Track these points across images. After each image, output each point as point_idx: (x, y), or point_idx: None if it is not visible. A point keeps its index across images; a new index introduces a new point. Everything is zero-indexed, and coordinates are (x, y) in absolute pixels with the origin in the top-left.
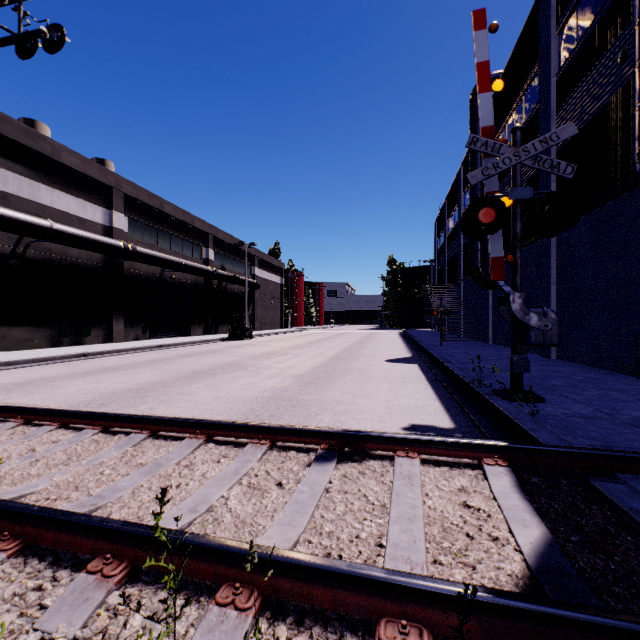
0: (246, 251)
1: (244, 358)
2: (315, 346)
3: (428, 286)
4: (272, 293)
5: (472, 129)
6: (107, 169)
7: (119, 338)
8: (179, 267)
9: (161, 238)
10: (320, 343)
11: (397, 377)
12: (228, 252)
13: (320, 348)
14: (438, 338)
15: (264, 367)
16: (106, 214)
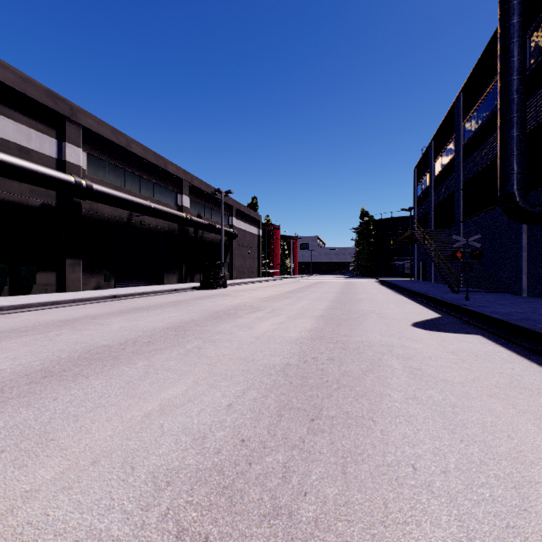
0: (222, 199)
1: (199, 317)
2: (295, 297)
3: (416, 231)
4: (249, 243)
5: (505, 12)
6: (58, 94)
7: (74, 287)
8: (147, 210)
9: (129, 180)
10: (300, 293)
11: (514, 387)
12: (205, 201)
13: (302, 300)
14: (437, 288)
15: (218, 339)
16: (58, 146)
